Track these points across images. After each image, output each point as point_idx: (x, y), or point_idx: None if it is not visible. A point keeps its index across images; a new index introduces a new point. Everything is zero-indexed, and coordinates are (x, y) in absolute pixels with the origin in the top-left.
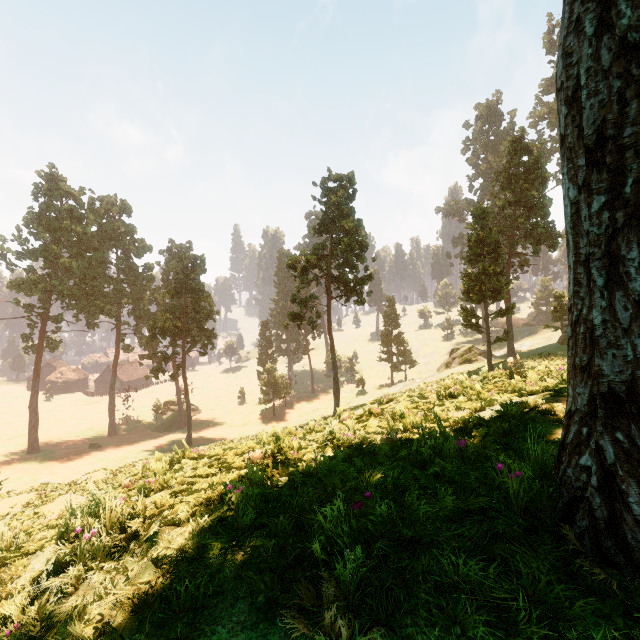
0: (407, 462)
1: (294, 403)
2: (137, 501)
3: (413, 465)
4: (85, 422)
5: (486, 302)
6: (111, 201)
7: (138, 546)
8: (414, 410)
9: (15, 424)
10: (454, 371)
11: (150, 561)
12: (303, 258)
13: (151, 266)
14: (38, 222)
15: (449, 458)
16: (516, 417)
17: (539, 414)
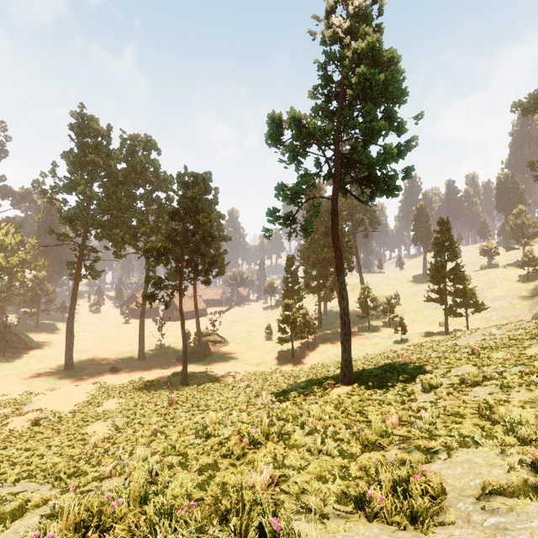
0: None
1: (318, 345)
2: None
3: None
4: (133, 344)
5: None
6: (135, 137)
7: None
8: None
9: (88, 340)
10: None
11: None
12: (288, 120)
13: (172, 198)
14: (70, 158)
15: None
16: None
17: None
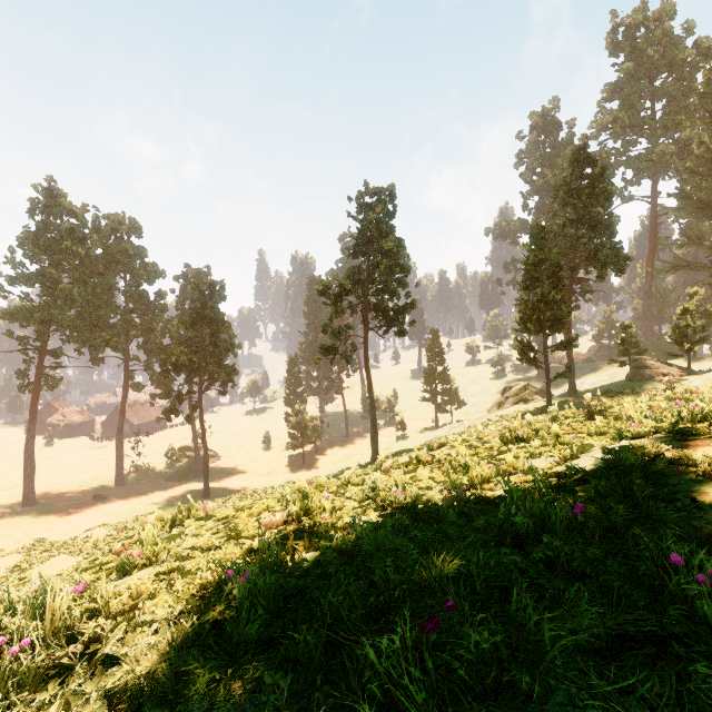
0: (489, 535)
1: (326, 448)
2: (117, 580)
3: (501, 541)
4: (89, 470)
5: (545, 333)
6: (118, 219)
7: (86, 669)
8: (475, 458)
9: (10, 473)
10: (508, 412)
11: (103, 694)
12: (336, 283)
13: (164, 293)
14: (34, 243)
15: (561, 534)
16: (636, 469)
17: (667, 465)
